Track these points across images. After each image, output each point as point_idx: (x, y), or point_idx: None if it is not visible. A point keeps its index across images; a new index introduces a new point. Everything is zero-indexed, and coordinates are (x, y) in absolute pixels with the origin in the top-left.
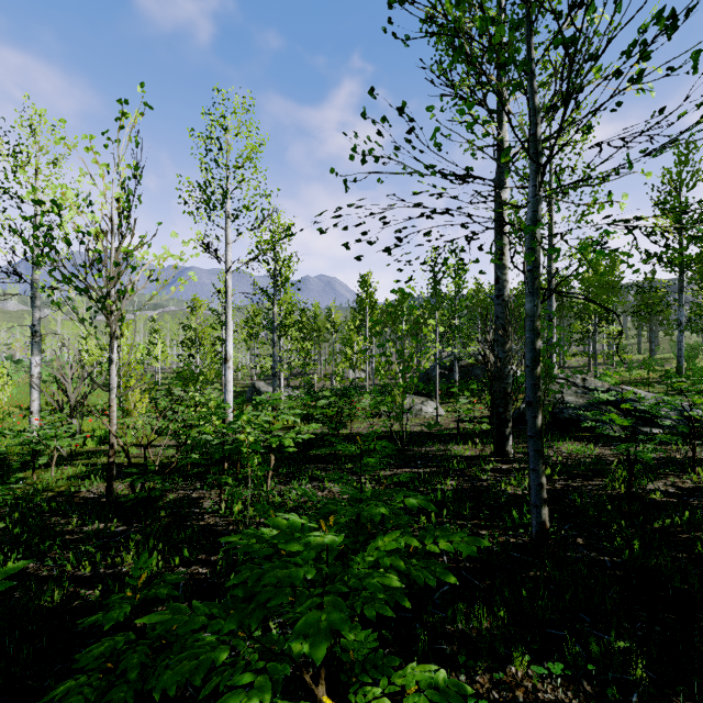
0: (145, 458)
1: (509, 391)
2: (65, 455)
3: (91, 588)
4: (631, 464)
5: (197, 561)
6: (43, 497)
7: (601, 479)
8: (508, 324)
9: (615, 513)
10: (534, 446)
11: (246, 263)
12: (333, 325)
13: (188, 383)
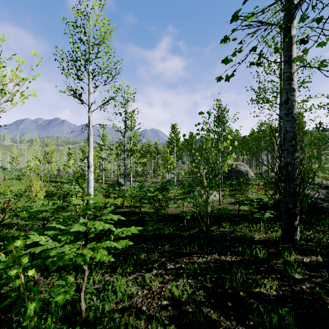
0: None
1: (297, 191)
2: None
3: None
4: None
5: None
6: None
7: None
8: (296, 136)
9: None
10: None
11: (101, 105)
12: (157, 150)
13: (78, 180)
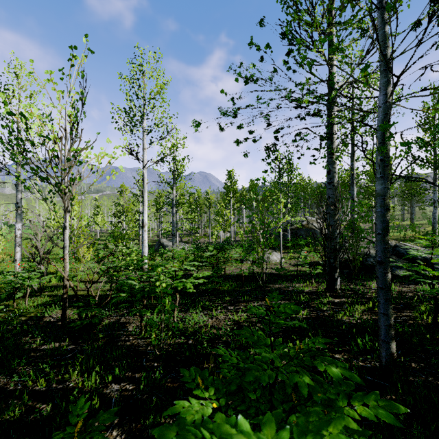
0: (88, 295)
1: (337, 248)
2: (36, 289)
3: (45, 402)
4: (437, 302)
5: (125, 379)
6: (18, 320)
7: (409, 311)
8: (336, 202)
9: (436, 342)
10: (384, 295)
11: (156, 161)
12: (209, 203)
13: (118, 240)
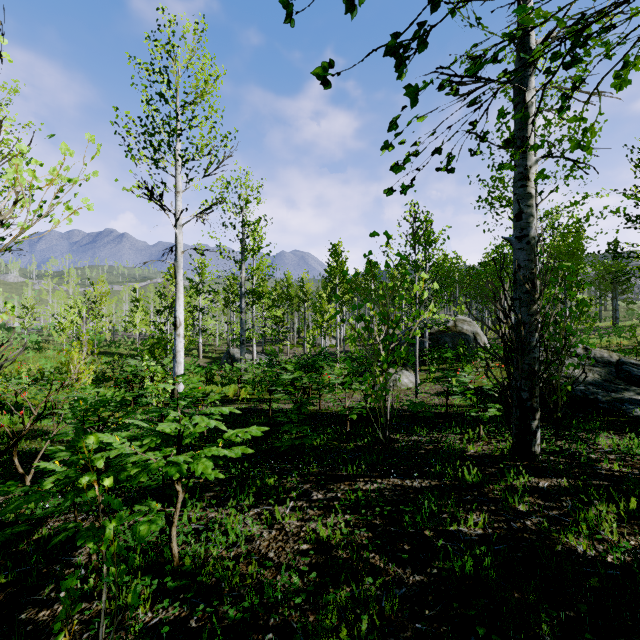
0: None
1: (536, 369)
2: None
3: None
4: None
5: None
6: None
7: None
8: (534, 276)
9: None
10: None
11: (198, 214)
12: (305, 294)
13: (154, 351)
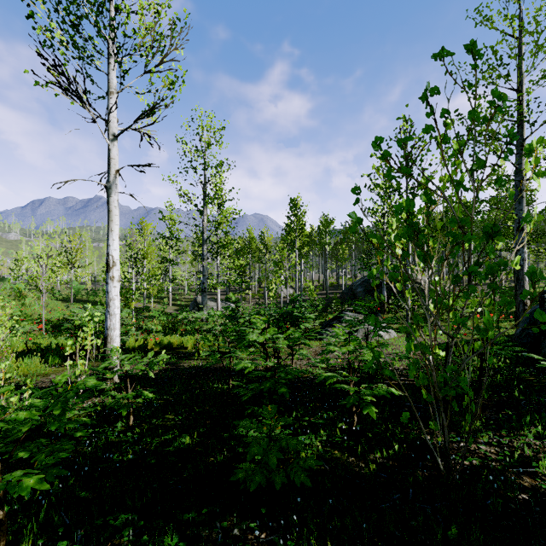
0: None
1: None
2: None
3: None
4: None
5: None
6: None
7: None
8: None
9: None
10: None
11: (136, 119)
12: (265, 247)
13: None
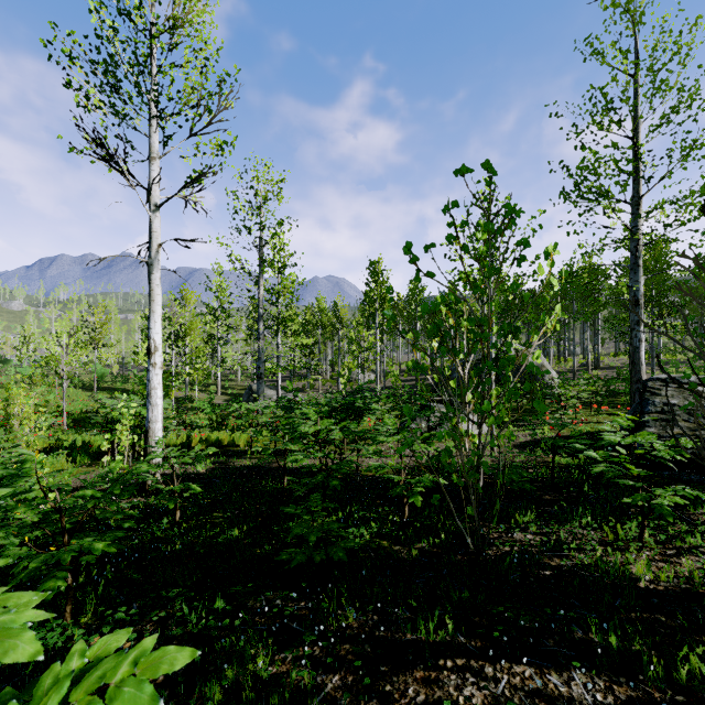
0: None
1: None
2: None
3: None
4: None
5: None
6: None
7: None
8: None
9: None
10: None
11: (181, 188)
12: (339, 321)
13: None
